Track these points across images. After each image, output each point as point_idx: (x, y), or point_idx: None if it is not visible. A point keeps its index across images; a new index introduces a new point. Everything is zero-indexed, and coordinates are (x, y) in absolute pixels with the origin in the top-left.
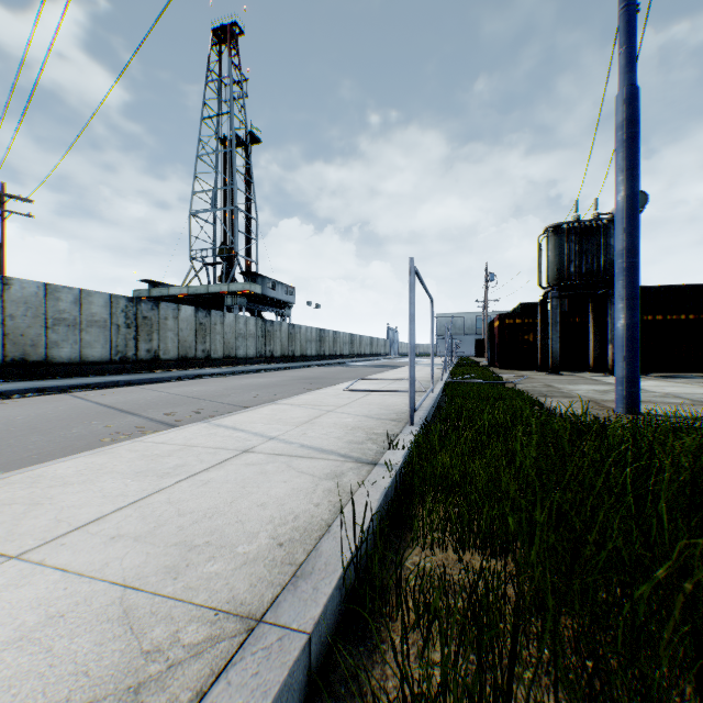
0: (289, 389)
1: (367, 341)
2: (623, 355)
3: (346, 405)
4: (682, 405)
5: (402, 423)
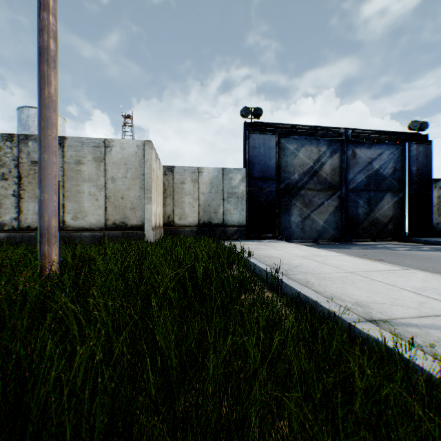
0: None
1: None
2: None
3: None
4: None
5: None
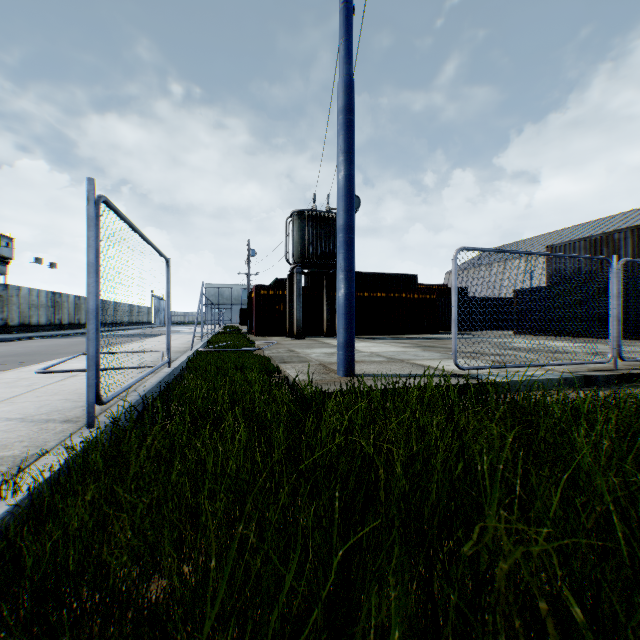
0: None
1: (126, 308)
2: (344, 322)
3: (7, 401)
4: (383, 363)
5: (79, 425)
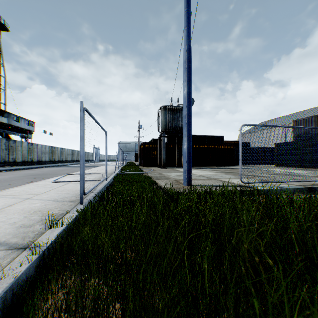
0: (15, 183)
1: None
2: (186, 160)
3: (45, 193)
4: (205, 180)
5: (76, 203)
